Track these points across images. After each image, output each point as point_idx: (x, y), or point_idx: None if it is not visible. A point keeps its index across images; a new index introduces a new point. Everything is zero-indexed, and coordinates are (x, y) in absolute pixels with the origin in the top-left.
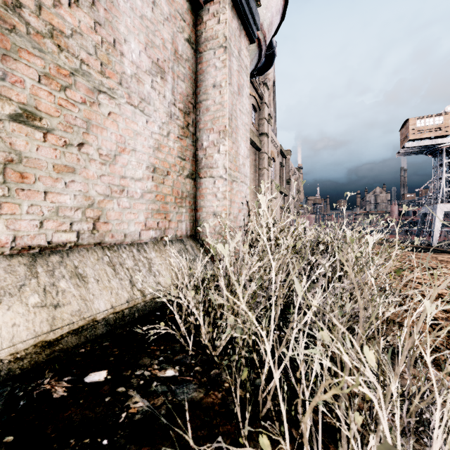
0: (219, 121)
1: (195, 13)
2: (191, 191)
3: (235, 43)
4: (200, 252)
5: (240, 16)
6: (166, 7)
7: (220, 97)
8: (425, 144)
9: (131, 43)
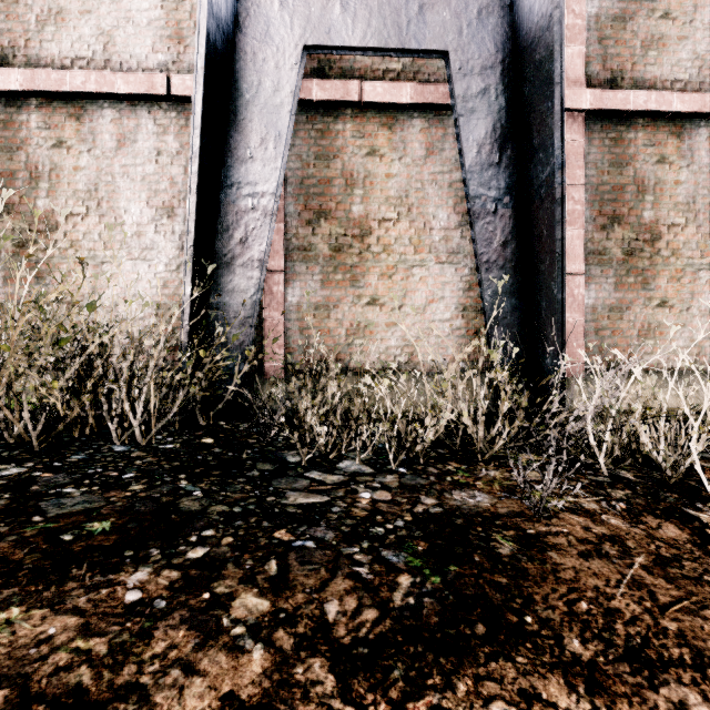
0: None
1: None
2: None
3: None
4: None
5: None
6: None
7: None
8: None
9: None
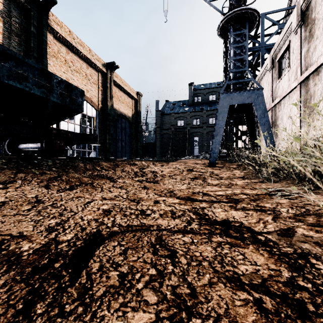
0: None
1: None
2: None
3: None
4: None
5: None
6: None
7: None
8: None
9: None
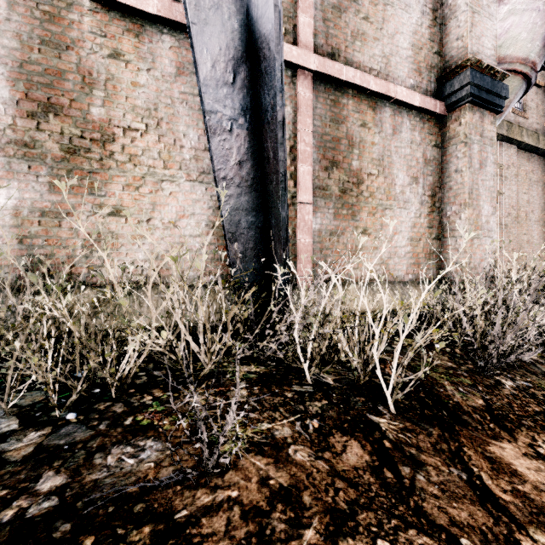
0: (460, 196)
1: (440, 121)
2: (437, 248)
3: (476, 132)
4: (444, 290)
5: (481, 107)
6: (419, 137)
7: (461, 179)
8: None
9: (399, 175)
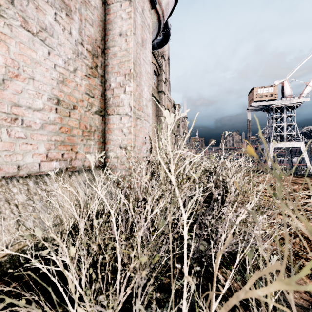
0: (125, 65)
1: None
2: (100, 126)
3: (139, 1)
4: (107, 180)
5: None
6: None
7: (126, 44)
8: (263, 104)
9: None
